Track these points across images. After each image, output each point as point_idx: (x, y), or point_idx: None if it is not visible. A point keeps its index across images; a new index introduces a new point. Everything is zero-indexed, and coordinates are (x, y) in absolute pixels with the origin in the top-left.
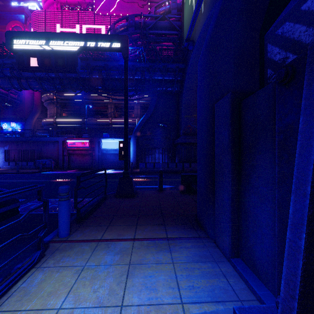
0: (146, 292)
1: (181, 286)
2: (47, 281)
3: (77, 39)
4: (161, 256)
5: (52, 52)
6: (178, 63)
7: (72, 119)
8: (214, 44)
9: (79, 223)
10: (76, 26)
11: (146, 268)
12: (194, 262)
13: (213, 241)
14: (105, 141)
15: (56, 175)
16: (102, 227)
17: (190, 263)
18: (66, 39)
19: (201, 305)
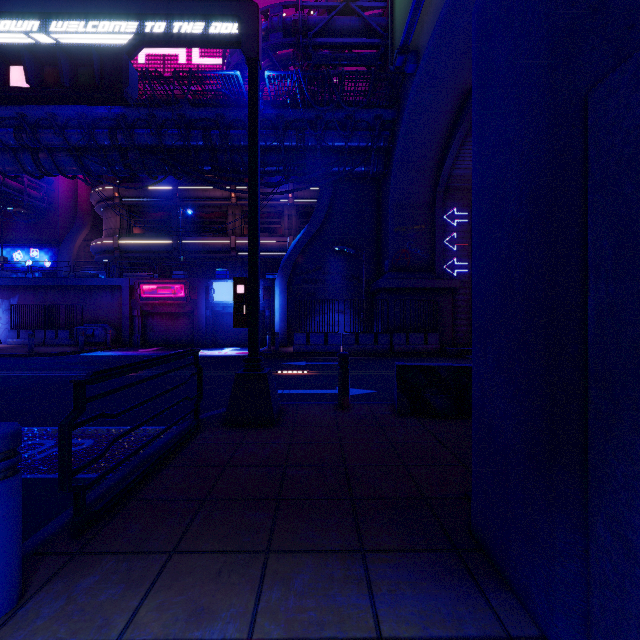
0: None
1: None
2: None
3: (127, 16)
4: None
5: (61, 47)
6: (381, 109)
7: (153, 241)
8: None
9: (80, 537)
10: None
11: None
12: None
13: None
14: (220, 285)
15: (109, 360)
16: (146, 564)
17: None
18: (99, 16)
19: None
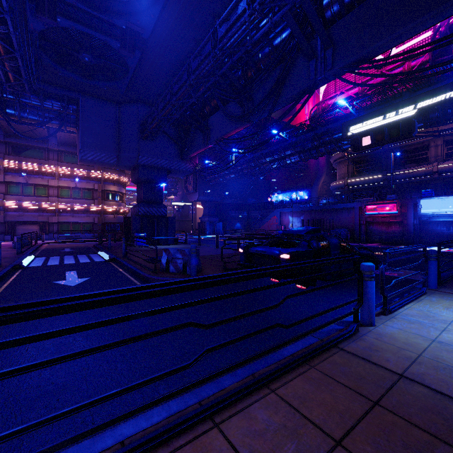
0: None
1: None
2: (442, 301)
3: (414, 103)
4: None
5: (386, 127)
6: None
7: (369, 177)
8: None
9: (440, 285)
10: None
11: None
12: None
13: None
14: (426, 202)
15: None
16: None
17: None
18: (400, 107)
19: None
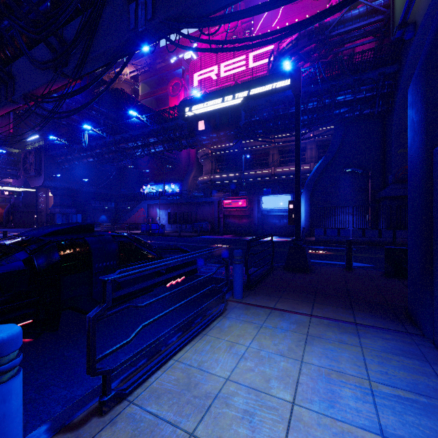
0: (326, 360)
1: (369, 367)
2: (234, 327)
3: (240, 90)
4: (346, 337)
5: (217, 111)
6: (384, 67)
7: (228, 175)
8: (433, 64)
9: (249, 290)
10: (231, 62)
11: (326, 343)
12: (391, 354)
13: (430, 342)
14: (266, 198)
15: (213, 240)
16: (273, 298)
17: (385, 353)
18: (230, 93)
19: (394, 389)
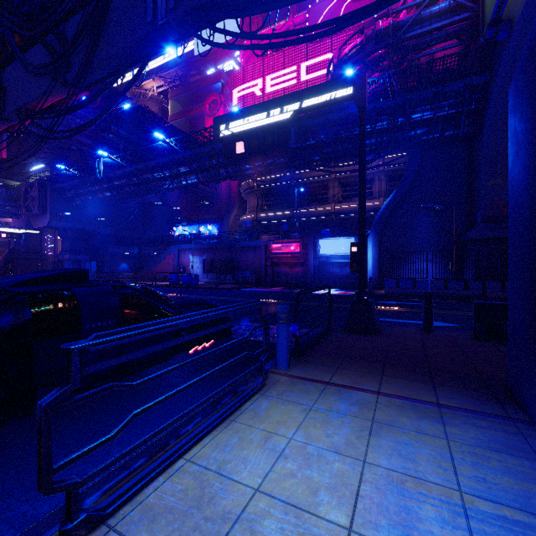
0: (399, 459)
1: (460, 471)
2: (273, 410)
3: (290, 102)
4: (425, 425)
5: (260, 129)
6: (471, 76)
7: (277, 213)
8: None
9: (298, 357)
10: (282, 73)
11: (399, 433)
12: (490, 450)
13: None
14: (324, 242)
15: (258, 293)
16: (329, 368)
17: (481, 449)
18: (276, 106)
19: (497, 506)
